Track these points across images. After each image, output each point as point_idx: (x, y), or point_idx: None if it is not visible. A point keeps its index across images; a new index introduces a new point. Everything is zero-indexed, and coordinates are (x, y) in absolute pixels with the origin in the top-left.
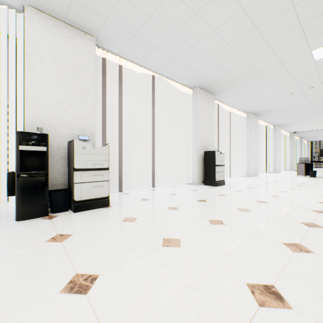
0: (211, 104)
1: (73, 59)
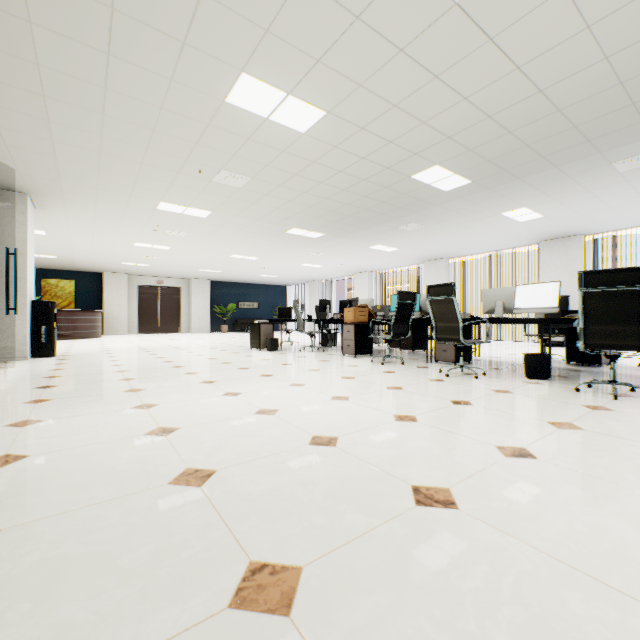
0: (572, 249)
1: (436, 274)
